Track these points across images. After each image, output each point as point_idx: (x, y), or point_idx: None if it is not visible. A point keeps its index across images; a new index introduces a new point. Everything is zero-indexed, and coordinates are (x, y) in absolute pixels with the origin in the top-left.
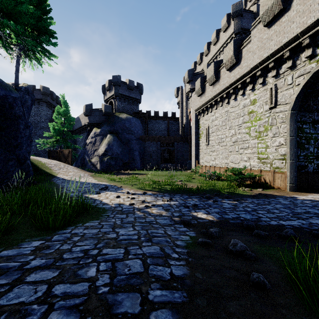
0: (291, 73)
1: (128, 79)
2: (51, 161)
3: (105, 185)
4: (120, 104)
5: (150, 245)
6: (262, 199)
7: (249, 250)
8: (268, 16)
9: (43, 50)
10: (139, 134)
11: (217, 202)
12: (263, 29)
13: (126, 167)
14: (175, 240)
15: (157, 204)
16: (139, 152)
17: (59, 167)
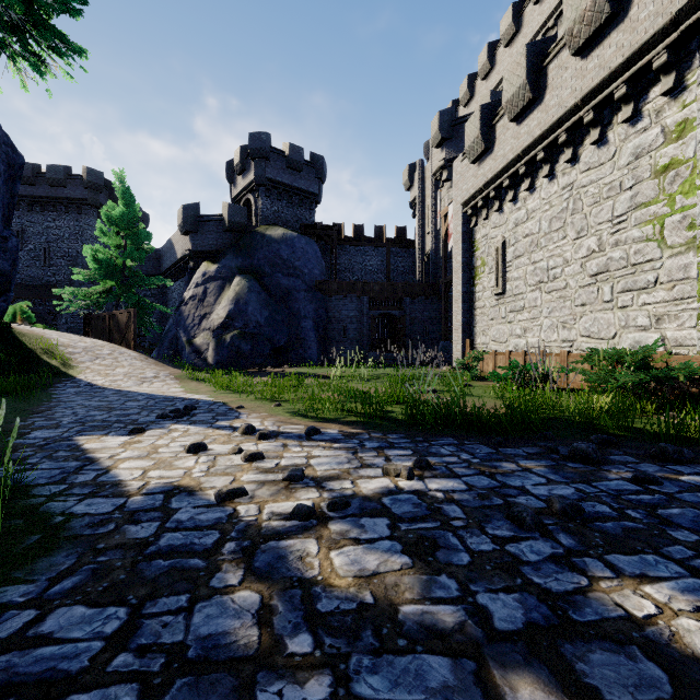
0: None
1: (288, 143)
2: (80, 339)
3: (196, 401)
4: (269, 205)
5: None
6: None
7: None
8: None
9: (45, 28)
10: (316, 278)
11: (660, 487)
12: None
13: (281, 358)
14: None
15: (359, 496)
16: (314, 322)
17: (96, 354)
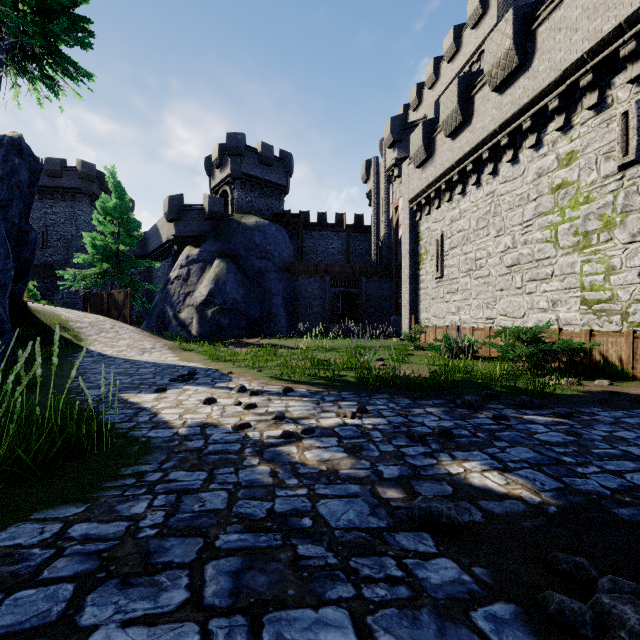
0: None
1: (260, 142)
2: (84, 315)
3: (194, 368)
4: (243, 196)
5: None
6: (639, 410)
7: None
8: None
9: (60, 56)
10: (285, 260)
11: (507, 421)
12: None
13: (255, 330)
14: None
15: (320, 427)
16: (283, 299)
17: (100, 328)
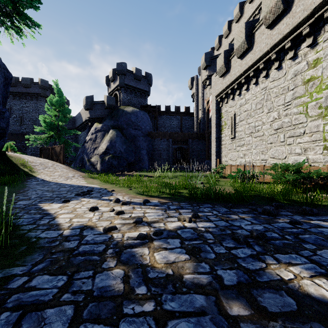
0: None
1: (135, 67)
2: (38, 159)
3: (92, 188)
4: (125, 96)
5: None
6: None
7: None
8: None
9: (22, 15)
10: (147, 130)
11: (301, 225)
12: None
13: (131, 168)
14: None
15: (167, 230)
16: (147, 151)
17: (45, 166)
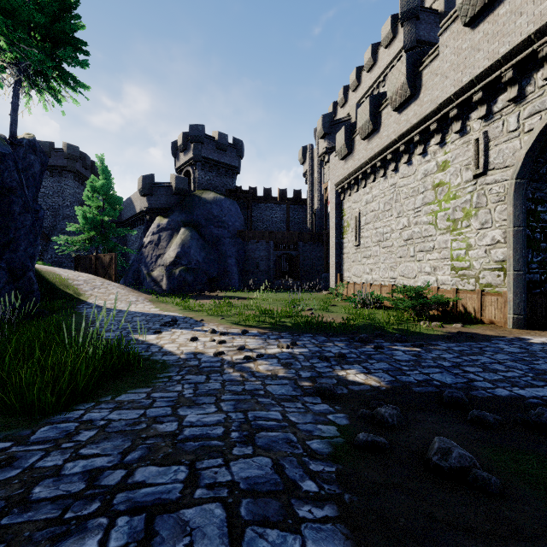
0: (515, 109)
1: (217, 131)
2: (78, 274)
3: (174, 317)
4: (203, 175)
5: (251, 456)
6: (467, 343)
7: (480, 466)
8: (473, 6)
9: (63, 74)
10: (237, 228)
11: (381, 349)
12: (463, 31)
13: (213, 285)
14: (307, 437)
15: (267, 354)
16: (236, 260)
17: (93, 285)
